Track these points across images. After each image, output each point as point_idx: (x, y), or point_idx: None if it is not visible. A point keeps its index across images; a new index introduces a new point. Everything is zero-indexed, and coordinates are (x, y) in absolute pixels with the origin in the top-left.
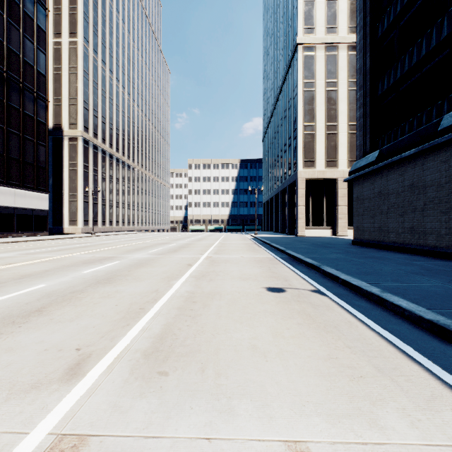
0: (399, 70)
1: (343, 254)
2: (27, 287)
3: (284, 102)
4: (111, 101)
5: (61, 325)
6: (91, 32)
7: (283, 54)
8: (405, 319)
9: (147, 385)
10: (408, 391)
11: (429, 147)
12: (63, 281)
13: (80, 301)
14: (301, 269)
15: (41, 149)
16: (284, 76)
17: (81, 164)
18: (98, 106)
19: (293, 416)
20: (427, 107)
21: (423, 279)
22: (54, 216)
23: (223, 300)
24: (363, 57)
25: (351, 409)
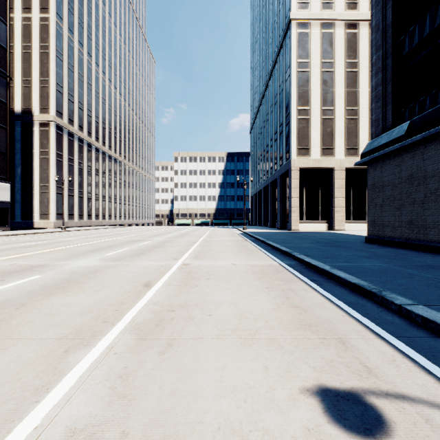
0: None
1: (379, 260)
2: None
3: (275, 87)
4: (89, 86)
5: None
6: (66, 9)
7: (273, 36)
8: None
9: None
10: None
11: None
12: None
13: None
14: (341, 296)
15: (0, 132)
16: (274, 59)
17: (53, 152)
18: (74, 90)
19: None
20: None
21: None
22: (22, 209)
23: None
24: (382, 9)
25: None
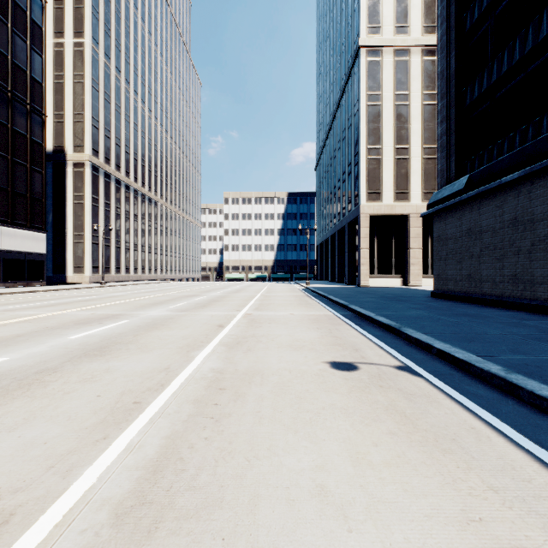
0: (495, 71)
1: (425, 310)
2: None
3: (343, 120)
4: (127, 118)
5: None
6: (102, 32)
7: (341, 61)
8: None
9: None
10: None
11: (540, 169)
12: (34, 352)
13: (44, 389)
14: (373, 332)
15: (36, 176)
16: (342, 88)
17: (89, 196)
18: (111, 124)
19: None
20: (534, 118)
21: None
22: (54, 261)
23: (266, 385)
24: (446, 57)
25: None
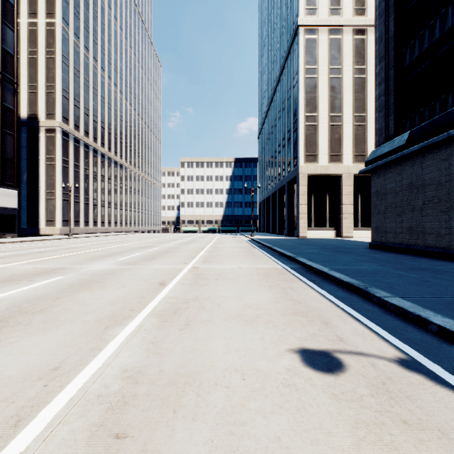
0: (437, 28)
1: (376, 263)
2: None
3: (283, 93)
4: (95, 91)
5: None
6: (71, 14)
7: (281, 41)
8: None
9: None
10: None
11: None
12: None
13: None
14: (334, 292)
15: (8, 138)
16: (282, 64)
17: (60, 158)
18: (80, 95)
19: None
20: None
21: None
22: (28, 216)
23: (203, 421)
24: (385, 22)
25: None
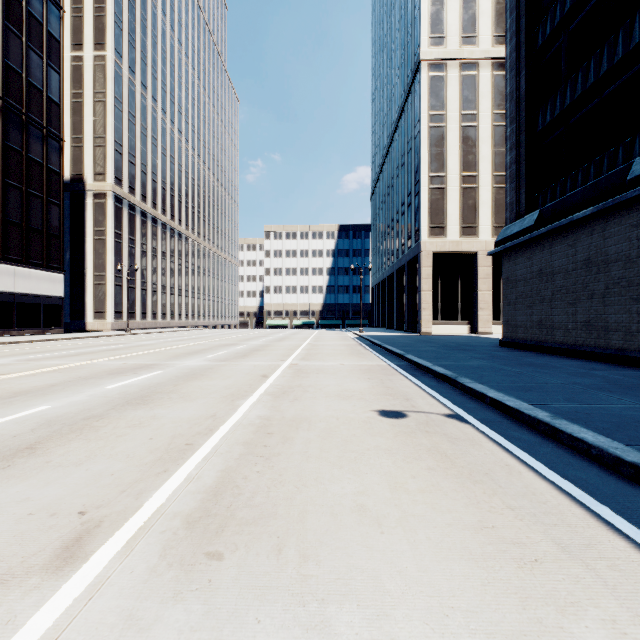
0: (568, 94)
1: (488, 360)
2: (19, 410)
3: (402, 144)
4: (154, 141)
5: (62, 472)
6: (126, 43)
7: (400, 75)
8: (592, 461)
9: (188, 577)
10: (616, 587)
11: (613, 205)
12: (74, 401)
13: (97, 433)
14: (428, 382)
15: (53, 209)
16: (401, 106)
17: (111, 231)
18: (136, 148)
19: (430, 636)
20: (610, 147)
21: (611, 397)
22: (72, 306)
23: (313, 430)
24: (516, 77)
25: (526, 622)
